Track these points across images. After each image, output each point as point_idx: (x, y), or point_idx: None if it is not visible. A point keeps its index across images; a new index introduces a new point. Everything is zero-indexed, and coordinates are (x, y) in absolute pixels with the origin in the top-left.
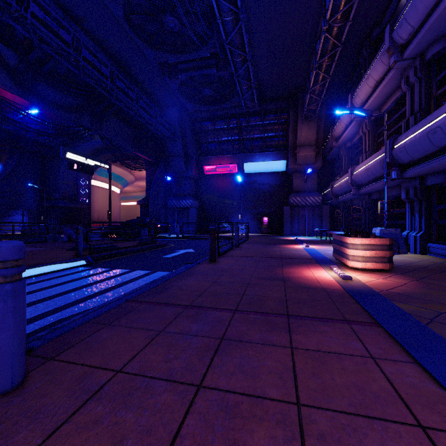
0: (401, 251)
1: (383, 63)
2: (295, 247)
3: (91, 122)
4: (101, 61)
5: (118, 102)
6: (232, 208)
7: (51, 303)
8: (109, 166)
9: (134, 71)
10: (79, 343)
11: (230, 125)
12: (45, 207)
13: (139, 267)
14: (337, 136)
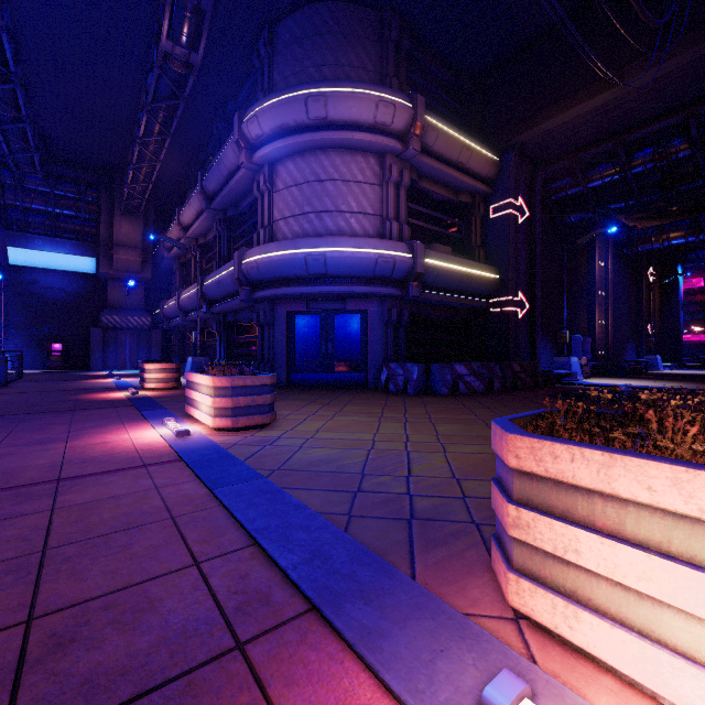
0: None
1: (200, 200)
2: (103, 381)
3: None
4: None
5: None
6: None
7: None
8: None
9: None
10: None
11: None
12: None
13: None
14: (169, 246)
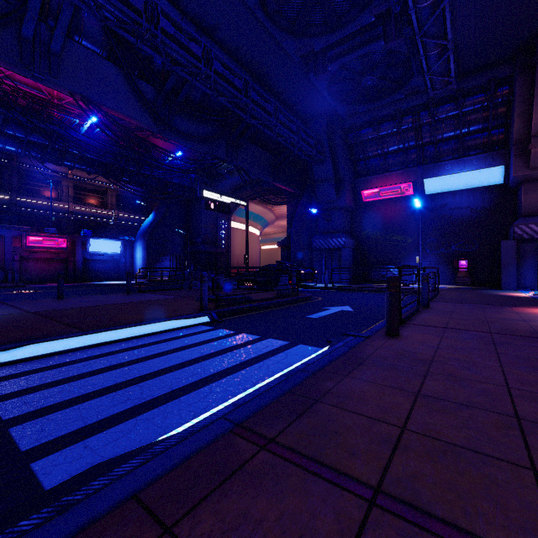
0: None
1: None
2: None
3: (226, 153)
4: (234, 73)
5: (253, 121)
6: (404, 247)
7: (135, 392)
8: (246, 202)
9: (272, 79)
10: None
11: (402, 126)
12: (189, 252)
13: (272, 333)
14: None
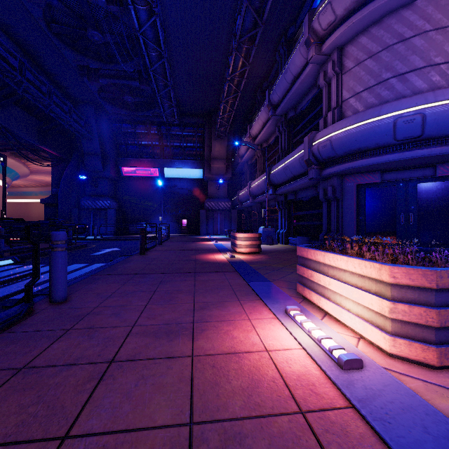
0: (274, 243)
1: (266, 112)
2: (208, 243)
3: None
4: (7, 50)
5: (26, 94)
6: (152, 210)
7: (19, 285)
8: (3, 158)
9: (45, 62)
10: (81, 289)
11: (151, 131)
12: None
13: (74, 262)
14: (242, 154)
